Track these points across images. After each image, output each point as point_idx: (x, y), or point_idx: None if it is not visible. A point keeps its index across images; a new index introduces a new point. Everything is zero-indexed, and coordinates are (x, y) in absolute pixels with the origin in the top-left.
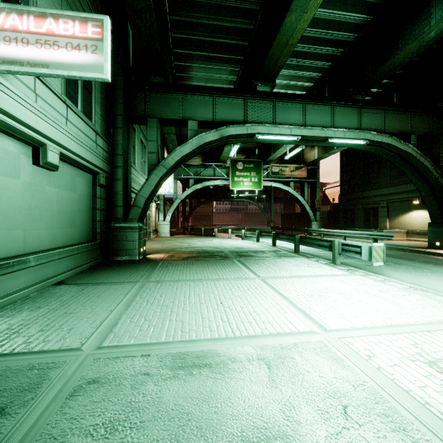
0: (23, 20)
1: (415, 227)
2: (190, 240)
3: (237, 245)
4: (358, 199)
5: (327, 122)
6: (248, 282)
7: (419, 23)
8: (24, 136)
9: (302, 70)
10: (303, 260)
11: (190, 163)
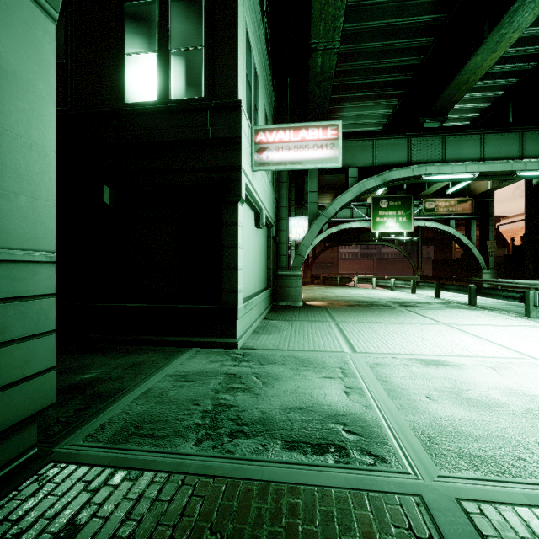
0: (286, 134)
1: None
2: (329, 290)
3: (390, 296)
4: None
5: (513, 152)
6: (435, 327)
7: None
8: (258, 207)
9: (476, 92)
10: (485, 312)
11: (323, 204)
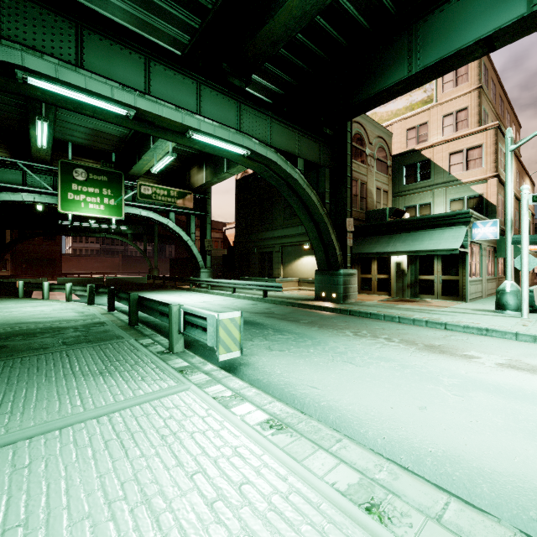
0: None
1: (306, 275)
2: None
3: (27, 316)
4: (254, 241)
5: (189, 105)
6: None
7: None
8: None
9: (155, 13)
10: (117, 349)
11: None
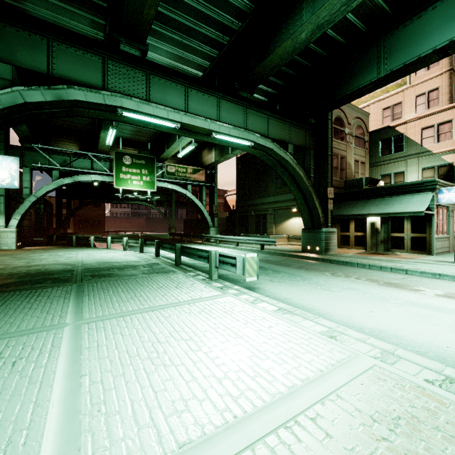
0: None
1: (294, 232)
2: (42, 254)
3: (108, 258)
4: (251, 205)
5: (212, 114)
6: (39, 339)
7: (293, 23)
8: None
9: (188, 51)
10: (177, 277)
11: (52, 147)
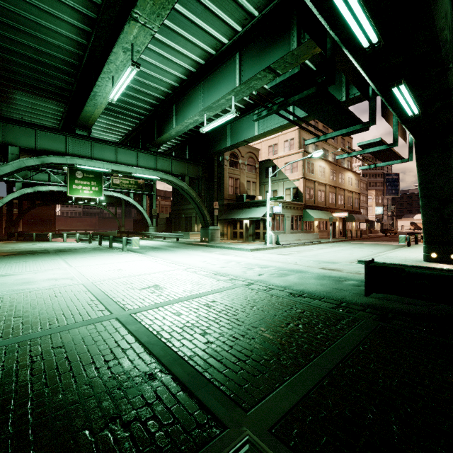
0: None
1: None
2: (15, 245)
3: (66, 246)
4: (182, 210)
5: (133, 161)
6: (51, 260)
7: (171, 124)
8: None
9: (120, 119)
10: (107, 251)
11: None
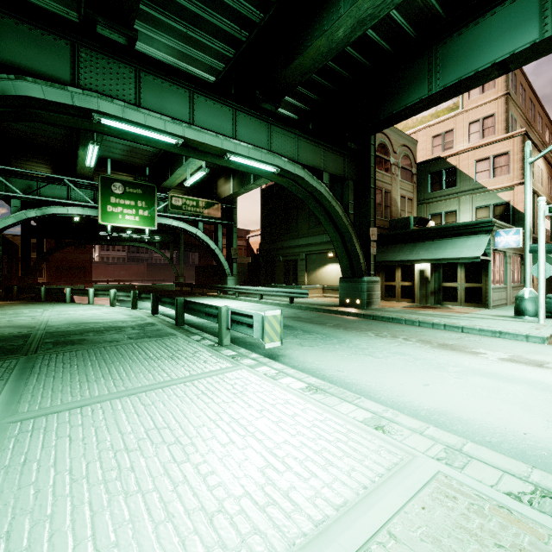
0: None
1: (330, 282)
2: None
3: (85, 317)
4: (278, 249)
5: (226, 130)
6: None
7: (329, 17)
8: None
9: (195, 46)
10: (175, 342)
11: (11, 168)
